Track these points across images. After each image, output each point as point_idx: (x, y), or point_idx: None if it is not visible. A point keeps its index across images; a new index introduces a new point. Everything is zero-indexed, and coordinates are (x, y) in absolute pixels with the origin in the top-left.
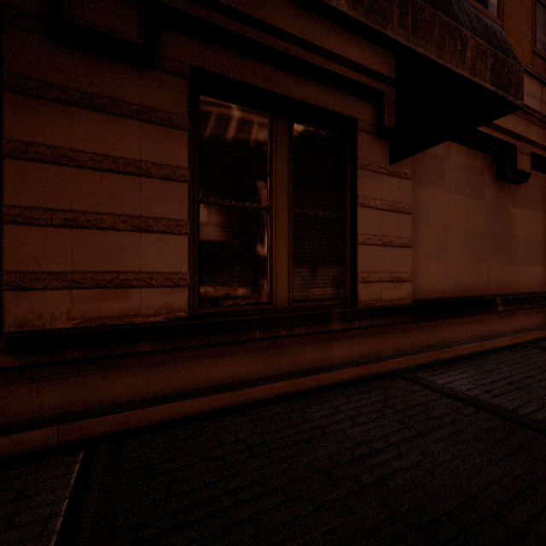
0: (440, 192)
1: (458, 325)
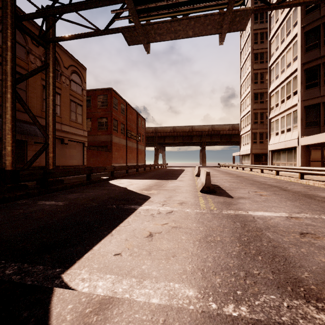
0: None
1: None
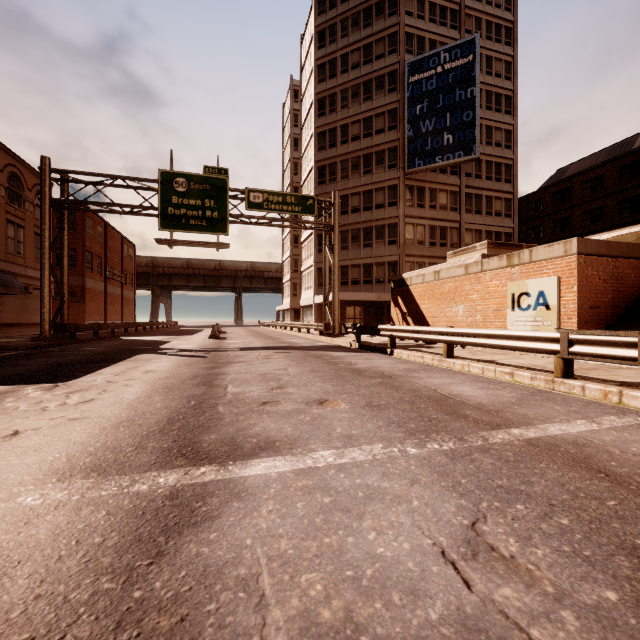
0: (9, 298)
1: (14, 329)
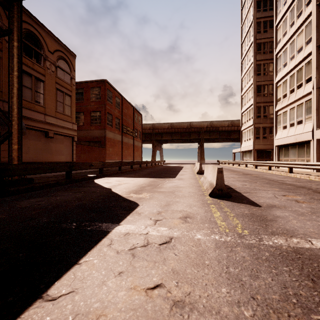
0: (27, 140)
1: None
